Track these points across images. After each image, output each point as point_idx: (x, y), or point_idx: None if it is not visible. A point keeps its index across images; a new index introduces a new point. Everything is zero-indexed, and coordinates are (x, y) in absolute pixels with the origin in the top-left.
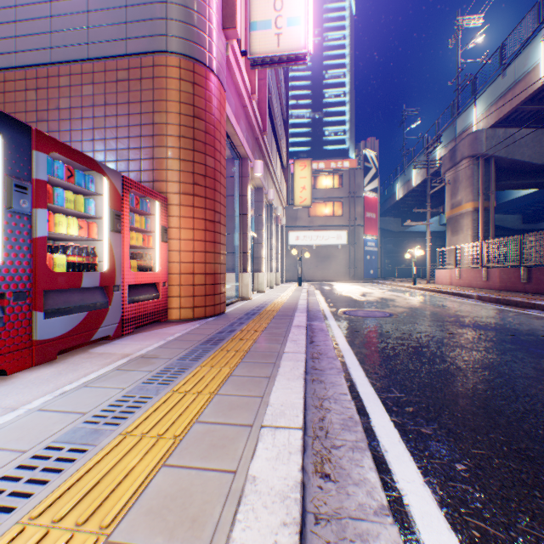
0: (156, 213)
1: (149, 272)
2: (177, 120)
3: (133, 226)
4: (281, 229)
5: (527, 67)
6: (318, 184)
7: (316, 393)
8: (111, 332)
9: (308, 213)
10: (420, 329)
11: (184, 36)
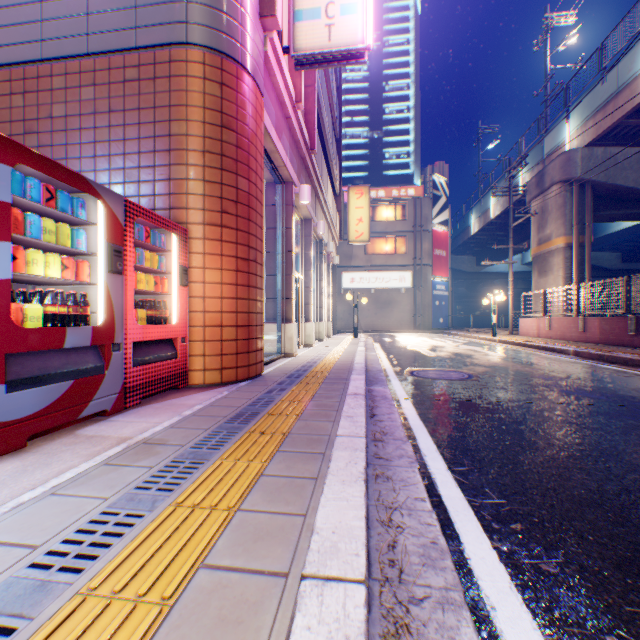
0: (173, 249)
1: (162, 325)
2: (200, 130)
3: (142, 265)
4: (333, 270)
5: (633, 72)
6: (377, 215)
7: (382, 499)
8: (109, 406)
9: (365, 251)
10: (510, 396)
11: (210, 24)
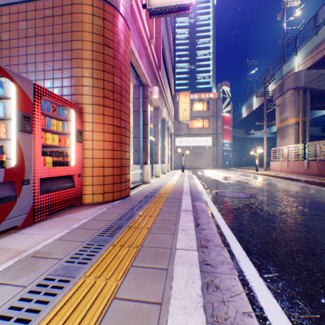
0: (72, 119)
1: (63, 166)
2: (90, 46)
3: (49, 128)
4: (171, 136)
5: None
6: (193, 108)
7: (216, 315)
8: (19, 222)
9: (187, 126)
10: (280, 210)
11: None
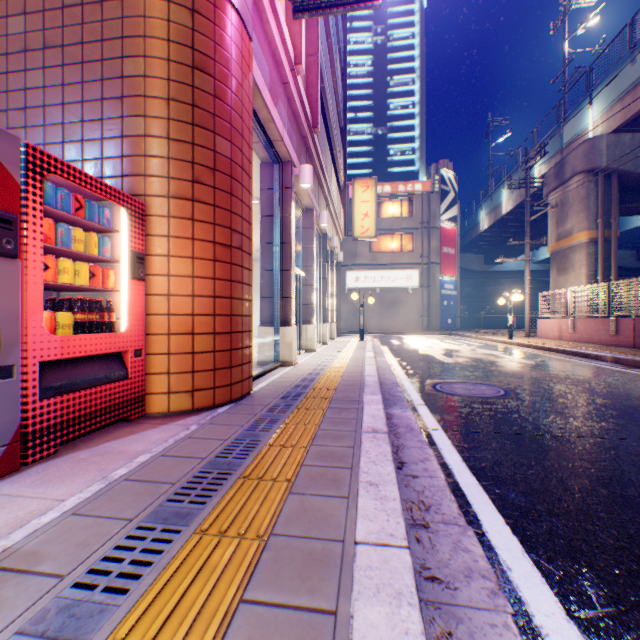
0: (122, 229)
1: (99, 334)
2: (163, 70)
3: (65, 248)
4: (337, 268)
5: None
6: (382, 211)
7: None
8: None
9: (370, 248)
10: (576, 427)
11: None
